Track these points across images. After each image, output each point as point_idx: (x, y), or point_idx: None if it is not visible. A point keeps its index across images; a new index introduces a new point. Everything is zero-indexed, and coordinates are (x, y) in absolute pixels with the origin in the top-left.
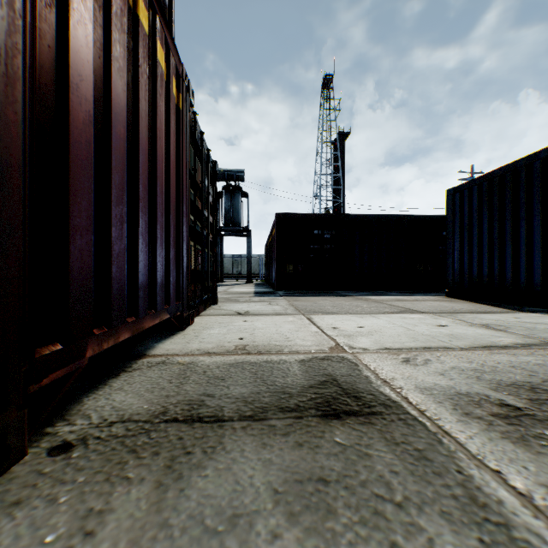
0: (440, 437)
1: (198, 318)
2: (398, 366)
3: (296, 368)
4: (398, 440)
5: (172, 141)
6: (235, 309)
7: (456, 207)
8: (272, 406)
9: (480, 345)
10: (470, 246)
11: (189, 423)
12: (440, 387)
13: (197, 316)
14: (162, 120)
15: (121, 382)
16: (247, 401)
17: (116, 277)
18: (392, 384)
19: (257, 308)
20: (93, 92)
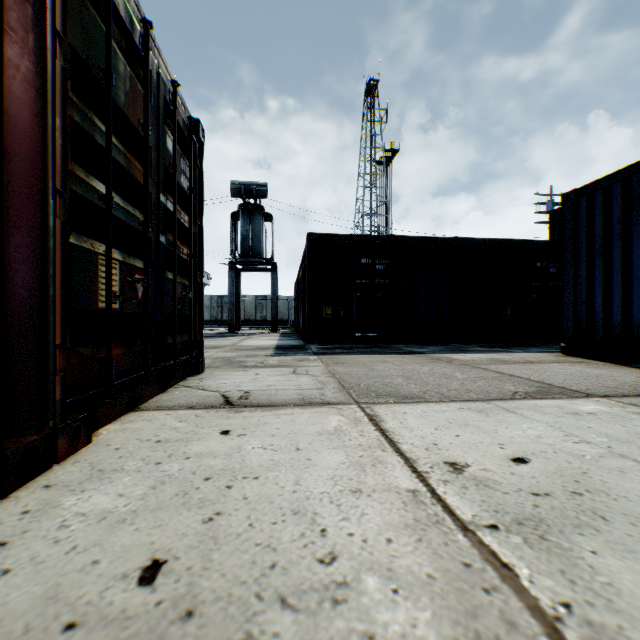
0: None
1: (124, 419)
2: None
3: None
4: None
5: None
6: (225, 387)
7: (580, 219)
8: None
9: None
10: (606, 276)
11: None
12: None
13: (129, 412)
14: None
15: None
16: None
17: None
18: None
19: (268, 384)
20: None
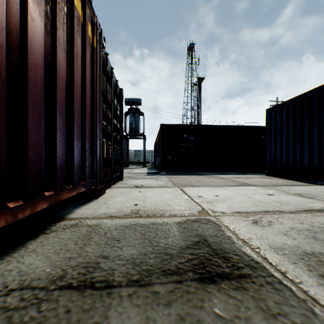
0: (311, 306)
1: (109, 189)
2: (250, 226)
3: (175, 229)
4: (274, 311)
5: (88, 67)
6: (134, 183)
7: (272, 120)
8: (156, 268)
9: (302, 209)
10: (281, 144)
11: (81, 290)
12: (289, 247)
13: (108, 188)
14: (79, 50)
15: (37, 243)
16: (136, 262)
17: (33, 161)
18: (250, 244)
19: (148, 183)
20: (6, 4)
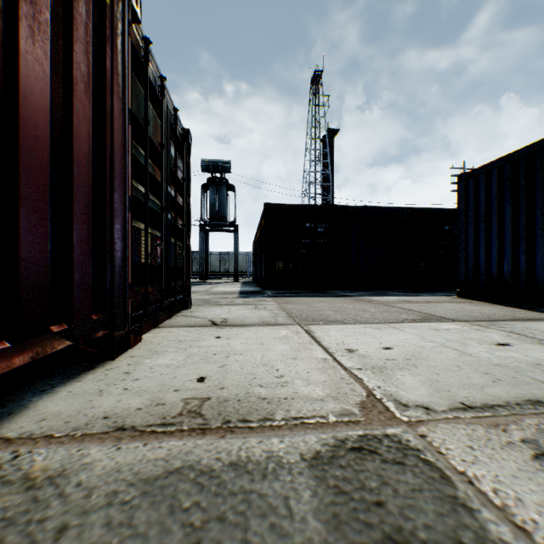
0: None
1: (153, 331)
2: (543, 479)
3: (308, 500)
4: None
5: (81, 39)
6: (210, 316)
7: (470, 195)
8: None
9: None
10: (488, 238)
11: None
12: None
13: (153, 328)
14: None
15: None
16: None
17: None
18: None
19: (239, 314)
20: None
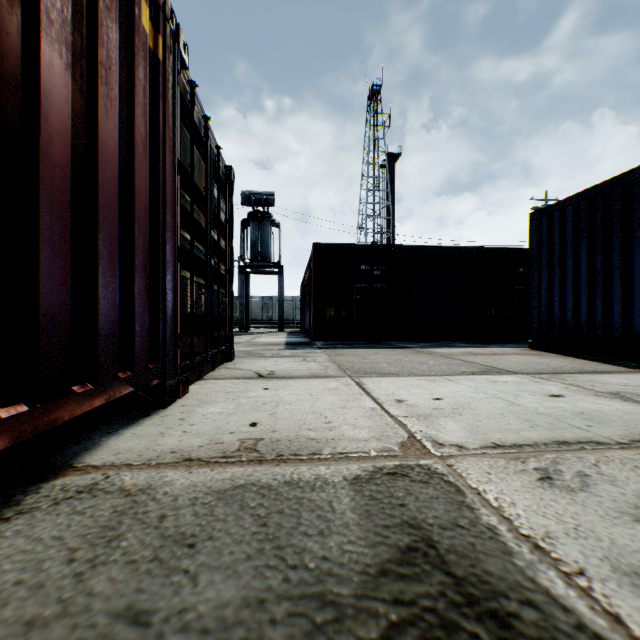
0: None
1: (198, 383)
2: (538, 492)
3: (347, 503)
4: None
5: (140, 103)
6: (255, 368)
7: (543, 235)
8: None
9: None
10: (562, 284)
11: None
12: None
13: (198, 380)
14: (113, 54)
15: None
16: None
17: None
18: (557, 558)
19: (286, 367)
20: None
